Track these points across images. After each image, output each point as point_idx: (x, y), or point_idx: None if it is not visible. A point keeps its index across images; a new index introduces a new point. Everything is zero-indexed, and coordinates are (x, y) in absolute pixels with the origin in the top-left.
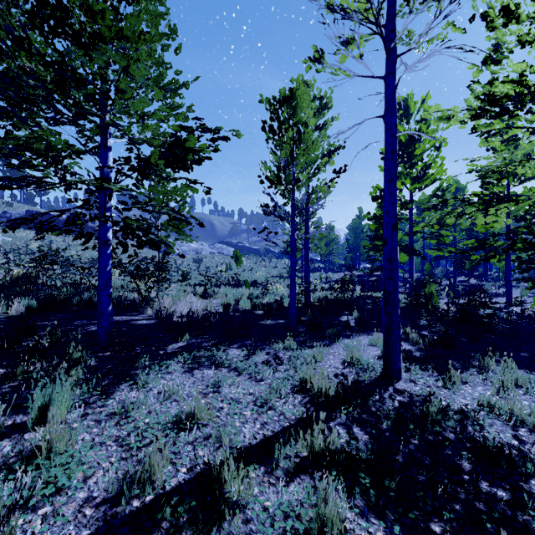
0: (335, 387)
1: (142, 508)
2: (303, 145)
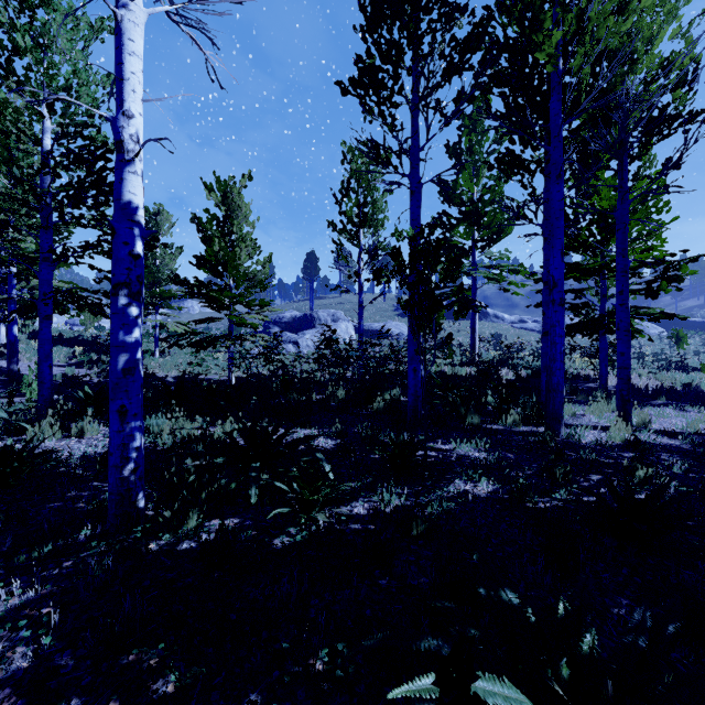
0: None
1: (698, 429)
2: None
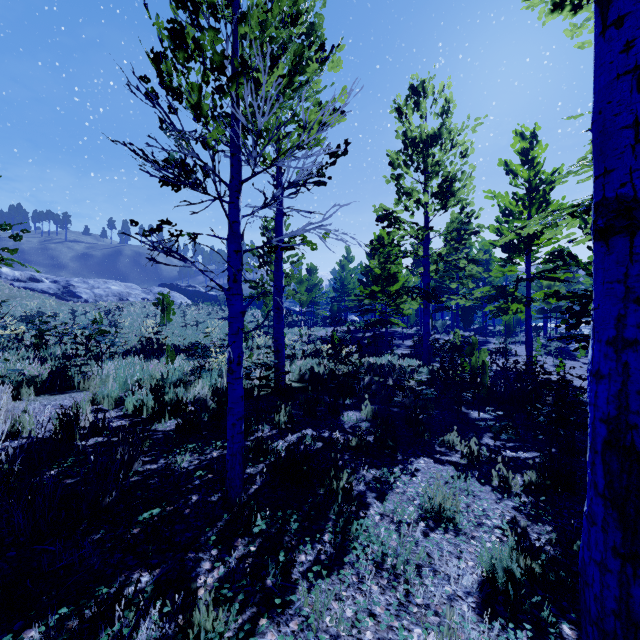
0: None
1: None
2: None
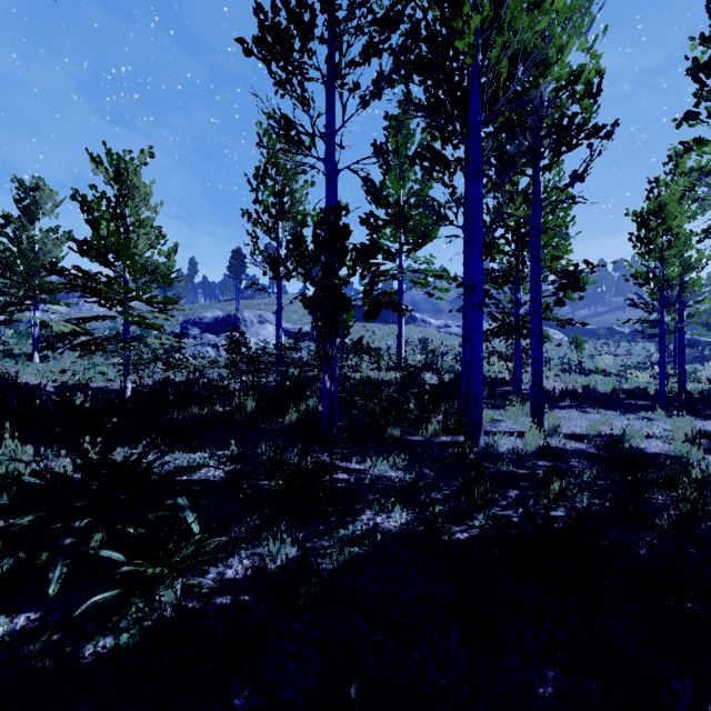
0: (698, 428)
1: (600, 431)
2: (673, 251)
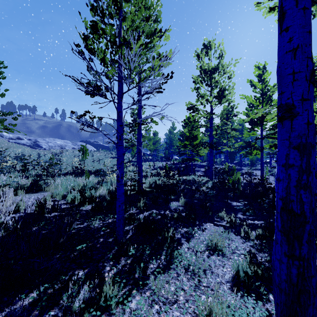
0: None
1: None
2: None
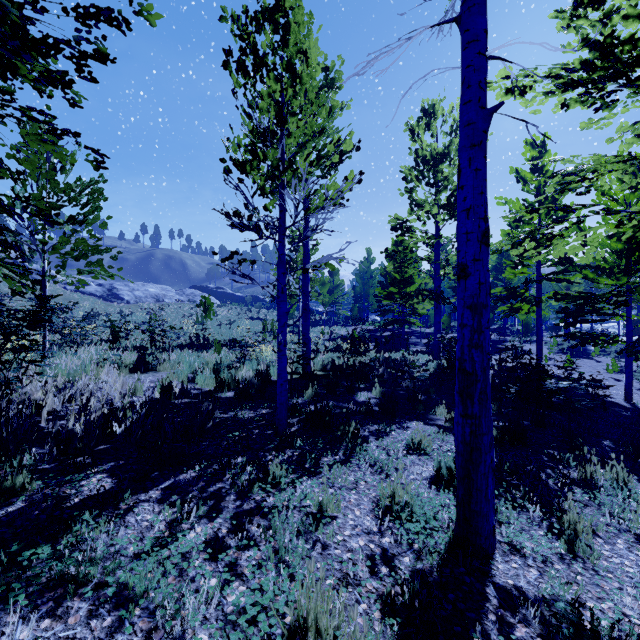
0: None
1: None
2: (300, 97)
